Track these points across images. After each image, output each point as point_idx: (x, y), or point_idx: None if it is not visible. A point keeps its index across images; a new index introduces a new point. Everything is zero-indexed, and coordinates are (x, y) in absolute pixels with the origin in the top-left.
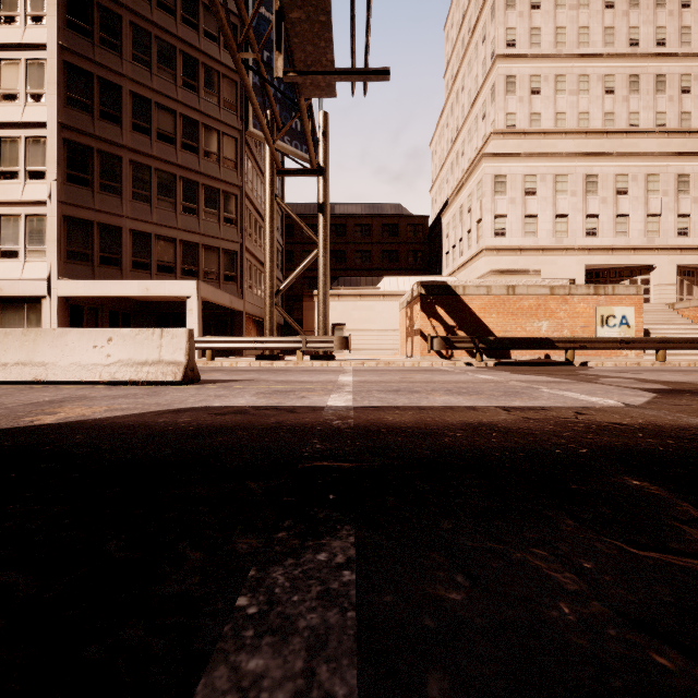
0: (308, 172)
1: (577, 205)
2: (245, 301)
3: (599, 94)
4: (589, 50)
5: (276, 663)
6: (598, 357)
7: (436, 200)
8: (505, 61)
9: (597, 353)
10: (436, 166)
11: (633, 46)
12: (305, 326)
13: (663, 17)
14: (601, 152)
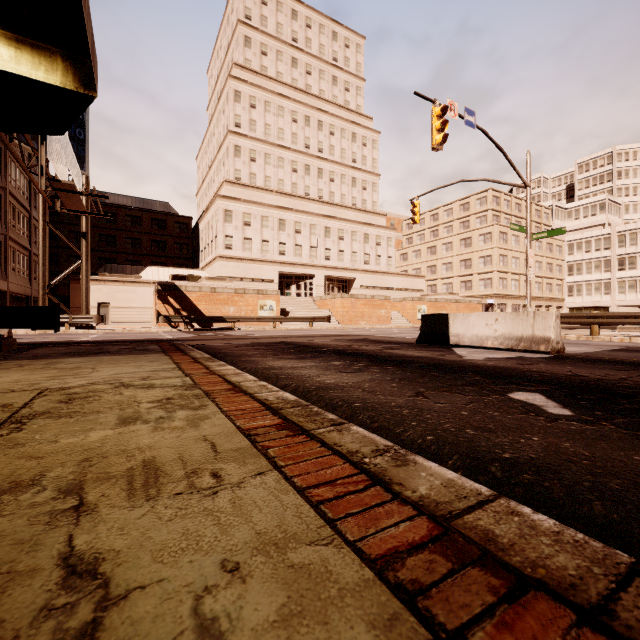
0: None
1: (274, 236)
2: (10, 282)
3: (289, 171)
4: (284, 143)
5: None
6: (259, 326)
7: (200, 205)
8: (234, 135)
9: (258, 324)
10: (200, 179)
11: (307, 148)
12: (72, 303)
13: (322, 137)
14: (287, 207)
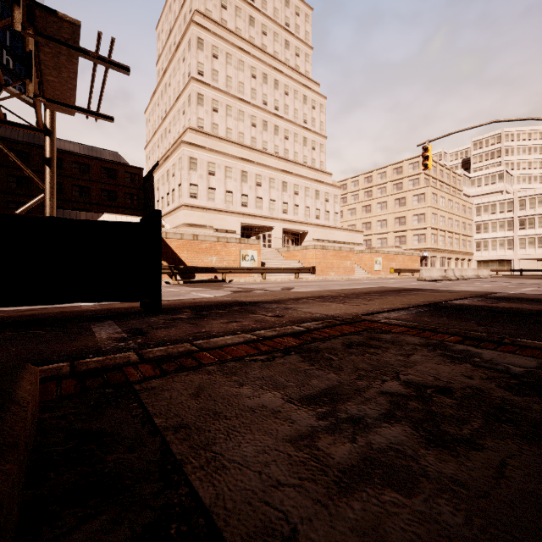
0: (34, 129)
1: (237, 187)
2: None
3: (249, 125)
4: (244, 97)
5: (104, 327)
6: (241, 277)
7: (150, 157)
8: (197, 83)
9: (240, 275)
10: (150, 131)
11: (265, 104)
12: None
13: (278, 95)
14: (249, 159)
